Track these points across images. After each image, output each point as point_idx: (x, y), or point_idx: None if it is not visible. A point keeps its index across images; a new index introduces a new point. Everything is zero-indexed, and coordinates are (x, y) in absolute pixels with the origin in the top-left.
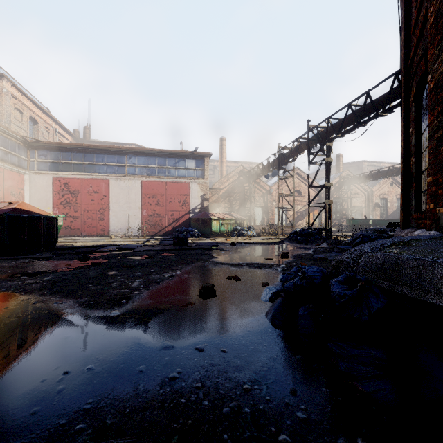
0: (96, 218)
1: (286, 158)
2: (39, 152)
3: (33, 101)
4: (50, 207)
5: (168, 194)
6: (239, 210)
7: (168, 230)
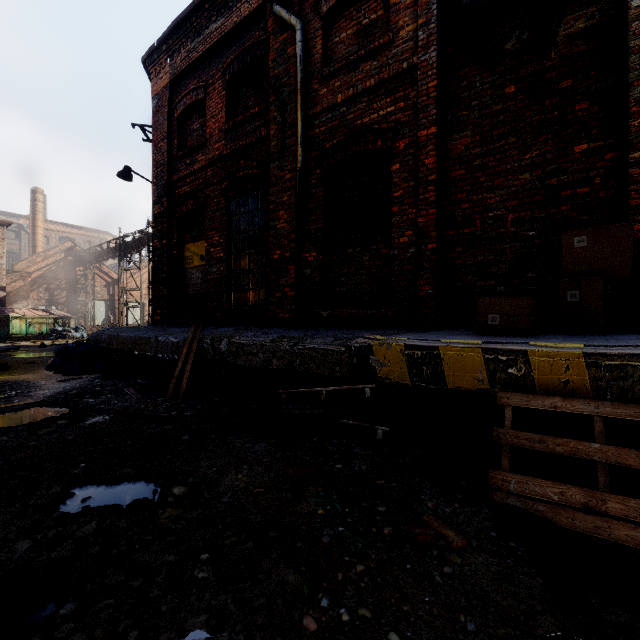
0: None
1: (130, 248)
2: None
3: None
4: None
5: None
6: (67, 304)
7: None
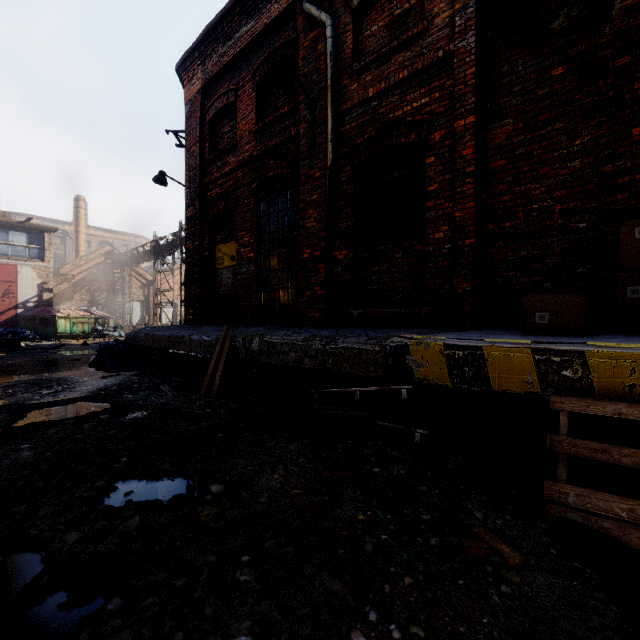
0: None
1: (164, 251)
2: None
3: None
4: None
5: None
6: (107, 305)
7: None
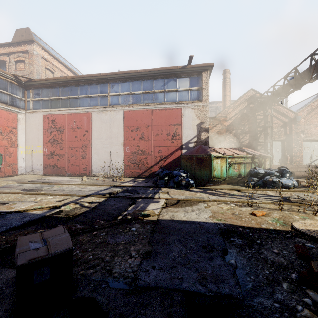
0: (79, 156)
1: None
2: (33, 92)
3: (63, 63)
4: (41, 145)
5: (154, 125)
6: (249, 146)
7: (154, 171)
